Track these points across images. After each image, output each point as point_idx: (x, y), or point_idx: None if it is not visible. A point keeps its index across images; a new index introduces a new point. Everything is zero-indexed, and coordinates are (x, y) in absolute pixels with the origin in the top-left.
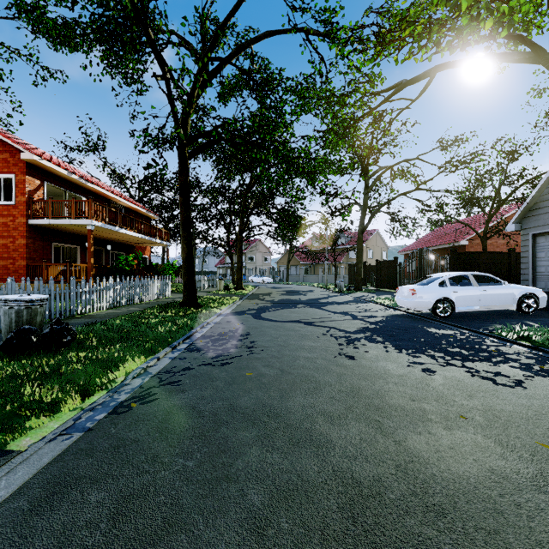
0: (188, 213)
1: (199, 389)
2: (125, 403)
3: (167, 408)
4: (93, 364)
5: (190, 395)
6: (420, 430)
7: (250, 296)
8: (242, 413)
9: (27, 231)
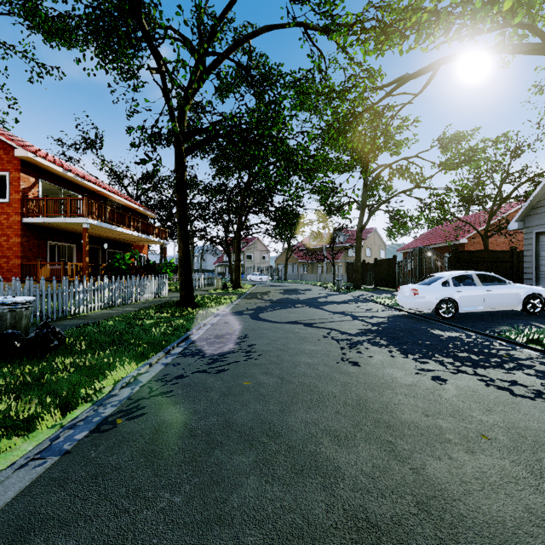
0: (184, 211)
1: (192, 401)
2: (110, 419)
3: (156, 425)
4: (80, 372)
5: (182, 409)
6: (439, 453)
7: (248, 295)
8: (238, 432)
9: (22, 229)
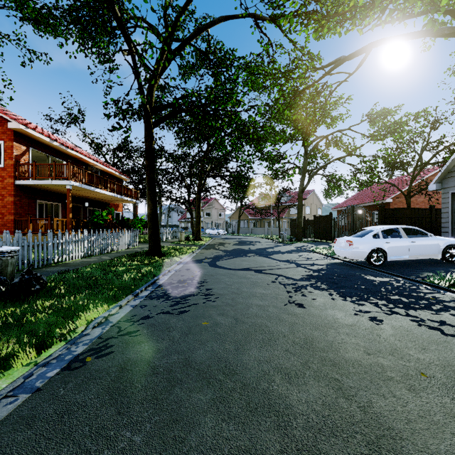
0: (153, 174)
1: (156, 340)
2: (81, 357)
3: (122, 363)
4: (57, 313)
5: (146, 348)
6: (383, 391)
7: (207, 246)
8: (197, 370)
9: (14, 190)
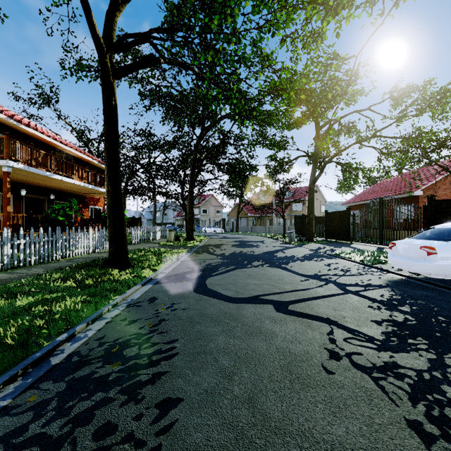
0: (114, 146)
1: None
2: None
3: None
4: None
5: None
6: None
7: (200, 248)
8: None
9: None
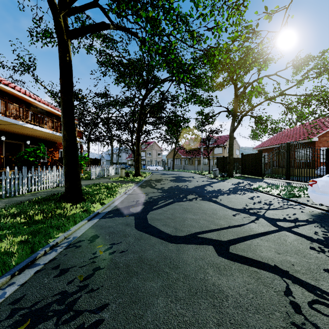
0: (69, 96)
1: None
2: None
3: None
4: None
5: None
6: None
7: (144, 182)
8: None
9: None
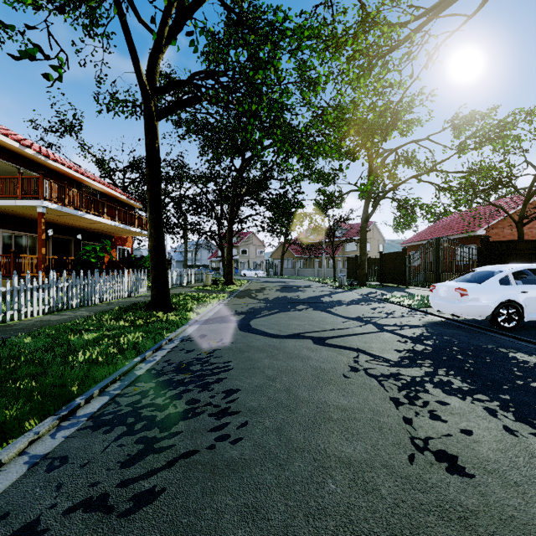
0: (157, 188)
1: None
2: None
3: None
4: None
5: None
6: None
7: (241, 292)
8: None
9: None
